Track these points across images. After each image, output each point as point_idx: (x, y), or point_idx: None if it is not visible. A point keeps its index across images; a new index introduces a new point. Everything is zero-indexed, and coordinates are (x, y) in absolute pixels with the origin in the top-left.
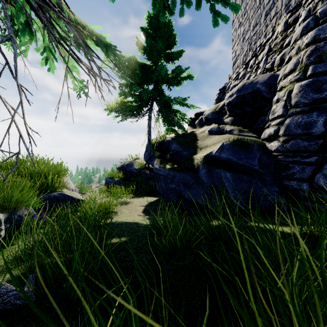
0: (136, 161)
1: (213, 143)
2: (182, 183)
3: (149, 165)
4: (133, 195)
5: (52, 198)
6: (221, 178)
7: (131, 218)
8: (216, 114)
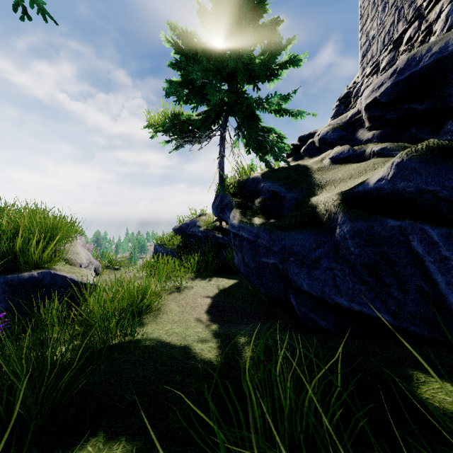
0: (202, 218)
1: (349, 174)
2: (292, 254)
3: (223, 224)
4: (194, 274)
5: (28, 282)
6: (407, 242)
7: (180, 328)
8: (342, 130)
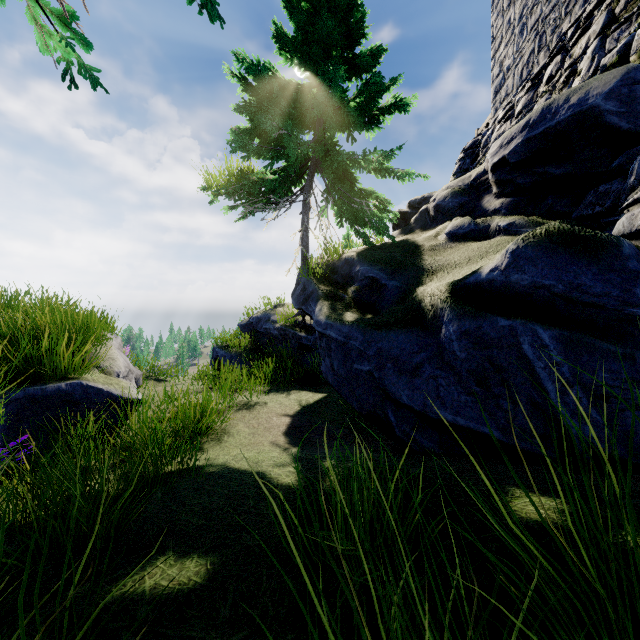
0: (278, 310)
1: (467, 257)
2: (390, 359)
3: (307, 318)
4: (268, 386)
5: (53, 396)
6: (518, 345)
7: (252, 453)
8: (464, 195)
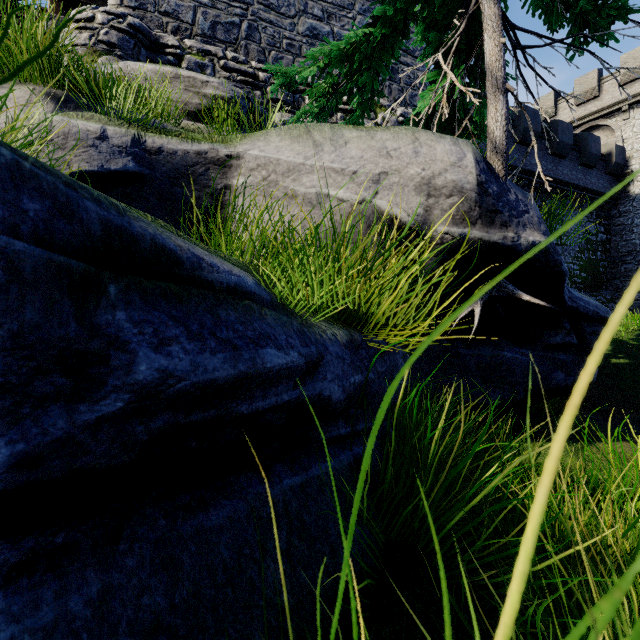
0: None
1: None
2: None
3: None
4: None
5: None
6: None
7: None
8: None
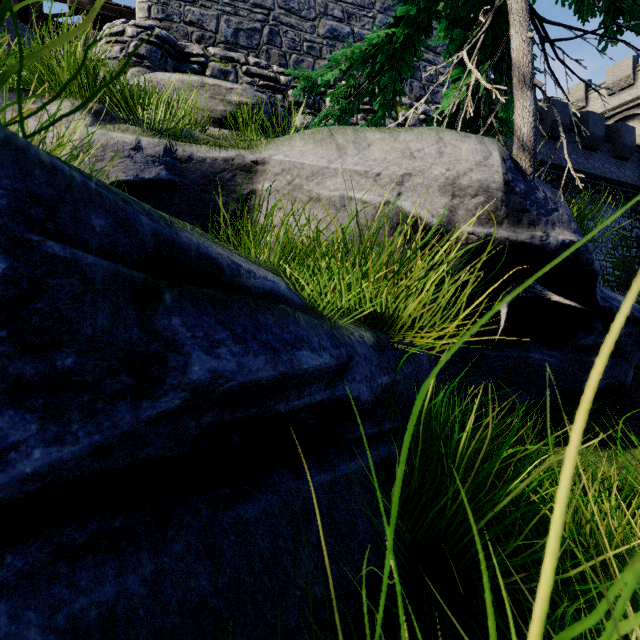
0: None
1: None
2: None
3: None
4: None
5: None
6: None
7: None
8: None
